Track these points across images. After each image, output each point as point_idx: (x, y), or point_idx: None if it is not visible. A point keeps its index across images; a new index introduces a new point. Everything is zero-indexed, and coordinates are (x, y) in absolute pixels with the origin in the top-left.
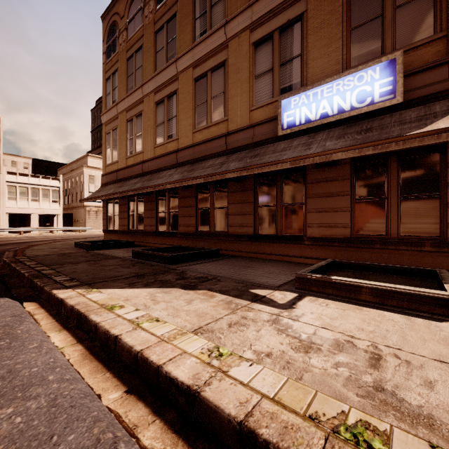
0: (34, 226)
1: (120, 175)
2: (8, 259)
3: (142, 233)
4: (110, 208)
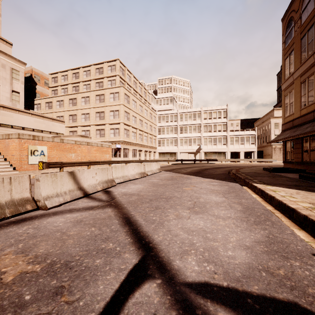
0: (241, 158)
1: (295, 123)
2: (234, 172)
3: (313, 164)
4: (287, 146)
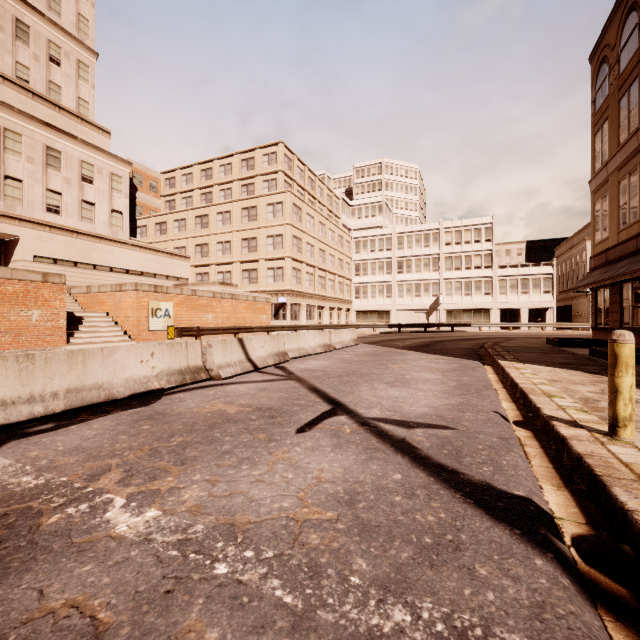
0: (523, 322)
1: (609, 256)
2: (487, 346)
3: (636, 331)
4: (599, 299)
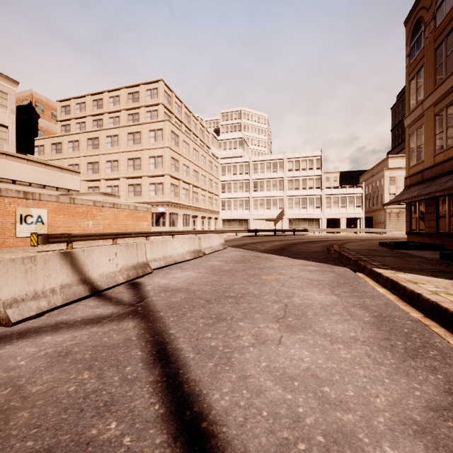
0: (342, 228)
1: (425, 175)
2: (337, 249)
3: None
4: (414, 210)
